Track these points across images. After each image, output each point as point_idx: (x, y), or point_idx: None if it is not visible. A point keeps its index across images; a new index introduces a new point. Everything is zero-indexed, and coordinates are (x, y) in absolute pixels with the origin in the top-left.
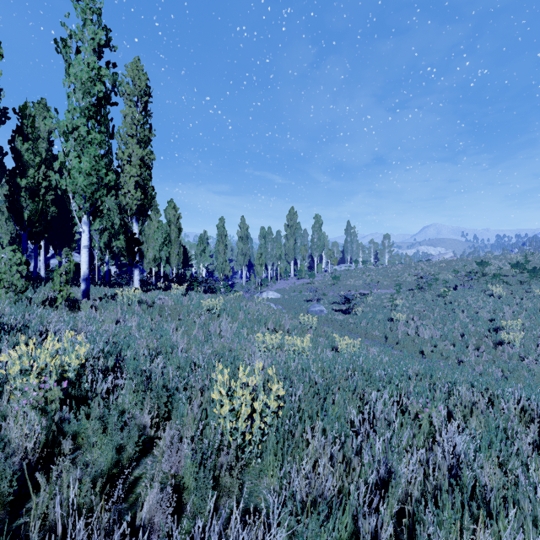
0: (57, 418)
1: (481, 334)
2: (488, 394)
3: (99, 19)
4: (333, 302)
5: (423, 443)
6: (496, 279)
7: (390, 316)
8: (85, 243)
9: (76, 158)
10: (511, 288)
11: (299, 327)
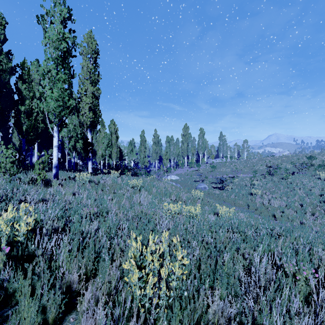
0: None
1: (314, 204)
2: None
3: (64, 2)
4: (212, 182)
5: (303, 303)
6: (321, 168)
7: (250, 192)
8: (55, 144)
9: (49, 90)
10: None
11: (192, 199)
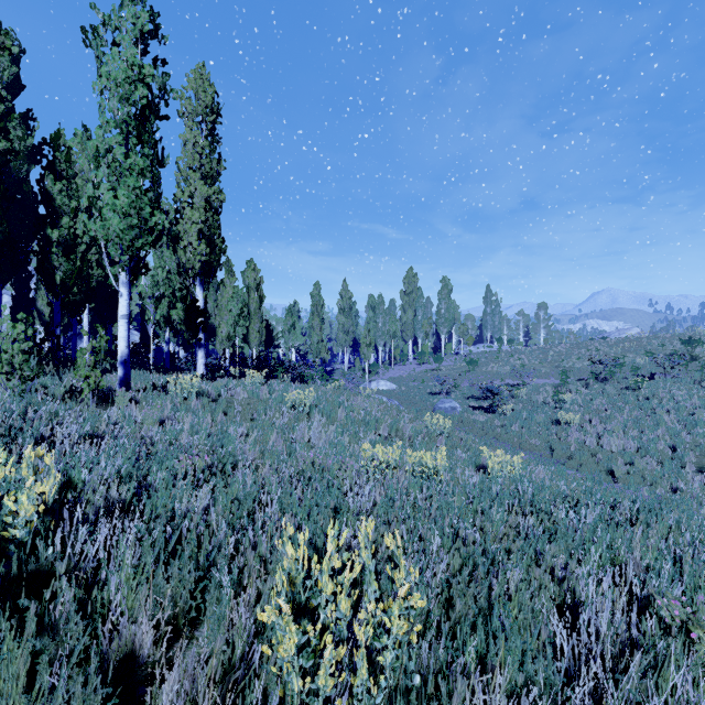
0: None
1: (703, 447)
2: None
3: None
4: (469, 396)
5: None
6: None
7: (555, 418)
8: (123, 311)
9: (109, 191)
10: None
11: (425, 433)
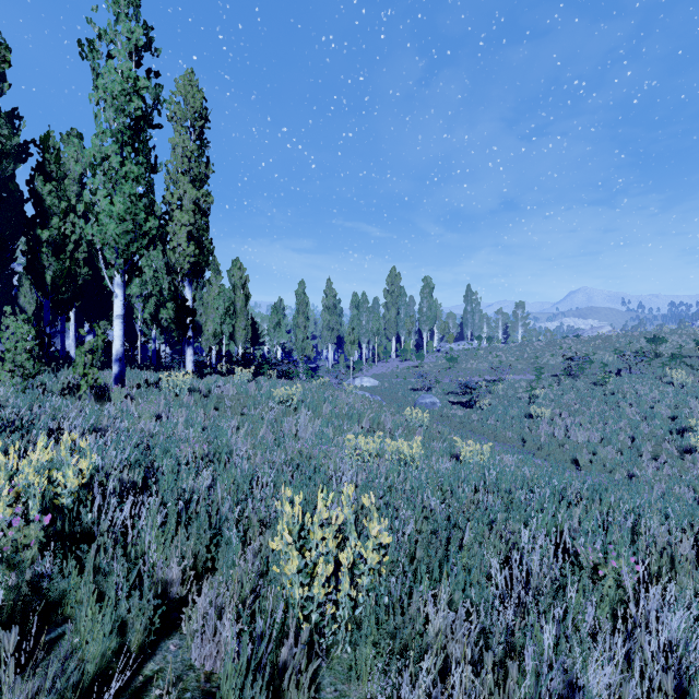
0: (29, 576)
1: (659, 438)
2: (694, 532)
3: (137, 13)
4: (449, 392)
5: (609, 618)
6: (676, 362)
7: (528, 412)
8: (118, 312)
9: (106, 198)
10: (698, 373)
11: (405, 426)
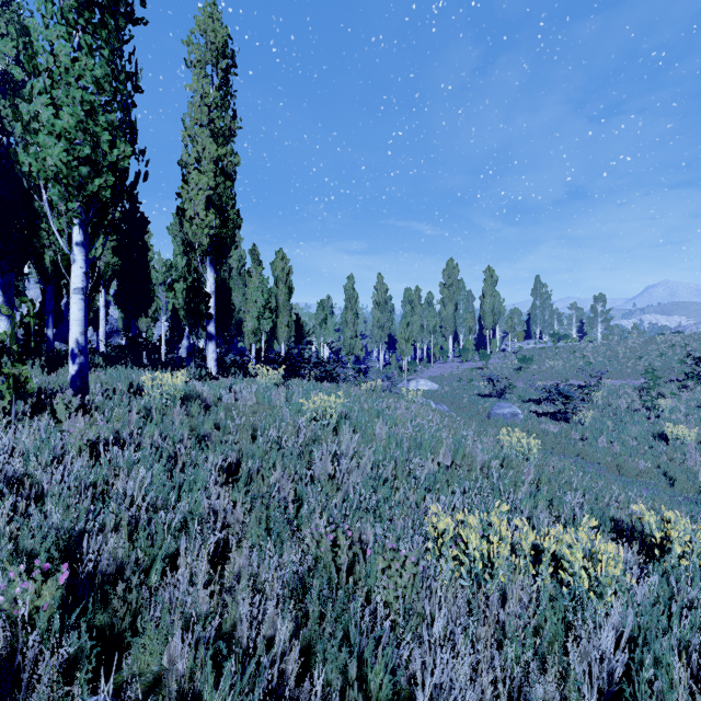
0: None
1: None
2: None
3: None
4: (528, 399)
5: None
6: None
7: (655, 431)
8: (77, 283)
9: (48, 107)
10: None
11: (501, 458)
